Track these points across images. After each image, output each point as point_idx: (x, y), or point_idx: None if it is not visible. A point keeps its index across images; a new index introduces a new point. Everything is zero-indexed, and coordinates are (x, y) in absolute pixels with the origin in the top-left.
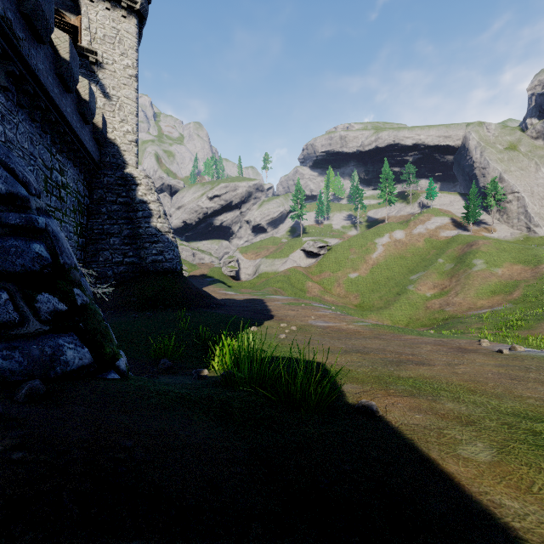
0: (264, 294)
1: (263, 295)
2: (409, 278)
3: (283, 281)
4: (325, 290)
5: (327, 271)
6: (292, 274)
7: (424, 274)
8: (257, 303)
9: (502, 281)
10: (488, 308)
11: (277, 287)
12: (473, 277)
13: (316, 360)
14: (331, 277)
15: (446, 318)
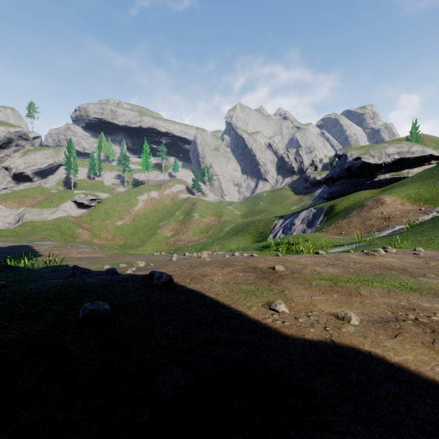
0: (31, 241)
1: (30, 242)
2: (158, 224)
3: (52, 229)
4: (95, 235)
5: (97, 220)
6: (63, 223)
7: (167, 222)
8: (23, 248)
9: (206, 226)
10: (197, 241)
11: (45, 235)
12: (192, 224)
13: (65, 264)
14: (101, 225)
15: (176, 249)
